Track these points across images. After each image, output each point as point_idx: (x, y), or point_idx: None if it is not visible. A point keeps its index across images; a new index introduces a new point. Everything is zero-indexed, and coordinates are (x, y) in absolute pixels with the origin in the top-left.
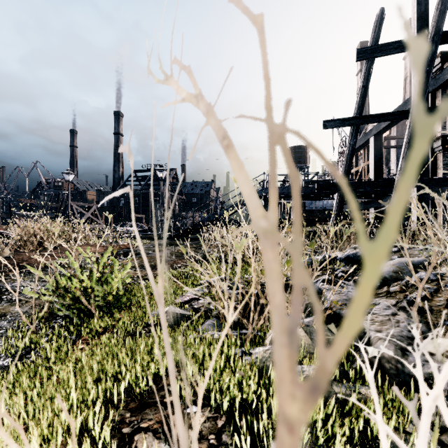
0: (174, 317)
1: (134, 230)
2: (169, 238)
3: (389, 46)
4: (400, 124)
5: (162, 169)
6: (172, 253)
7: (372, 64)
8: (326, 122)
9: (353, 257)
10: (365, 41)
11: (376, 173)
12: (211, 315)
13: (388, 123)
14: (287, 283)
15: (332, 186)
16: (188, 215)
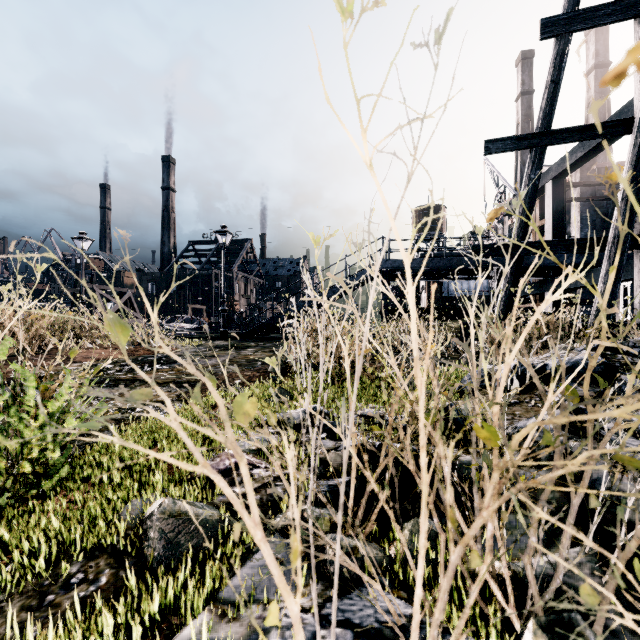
0: (169, 534)
1: (188, 328)
2: (236, 338)
3: (598, 12)
4: (586, 167)
5: (224, 231)
6: (233, 359)
7: (567, 44)
8: (489, 143)
9: (586, 367)
10: (529, 50)
11: (555, 237)
12: (272, 526)
13: (576, 158)
14: (455, 425)
15: (500, 249)
16: (268, 306)
